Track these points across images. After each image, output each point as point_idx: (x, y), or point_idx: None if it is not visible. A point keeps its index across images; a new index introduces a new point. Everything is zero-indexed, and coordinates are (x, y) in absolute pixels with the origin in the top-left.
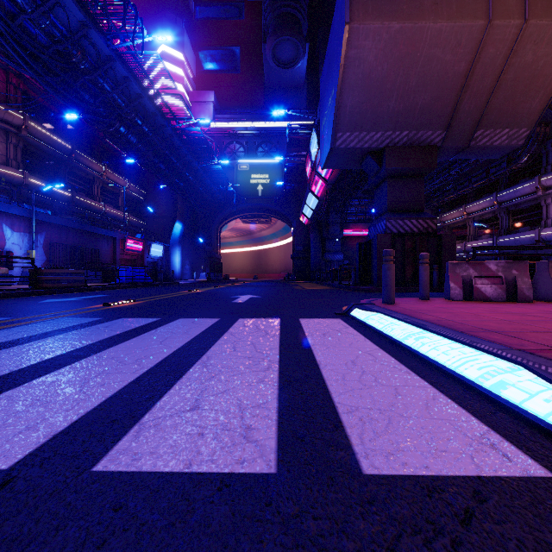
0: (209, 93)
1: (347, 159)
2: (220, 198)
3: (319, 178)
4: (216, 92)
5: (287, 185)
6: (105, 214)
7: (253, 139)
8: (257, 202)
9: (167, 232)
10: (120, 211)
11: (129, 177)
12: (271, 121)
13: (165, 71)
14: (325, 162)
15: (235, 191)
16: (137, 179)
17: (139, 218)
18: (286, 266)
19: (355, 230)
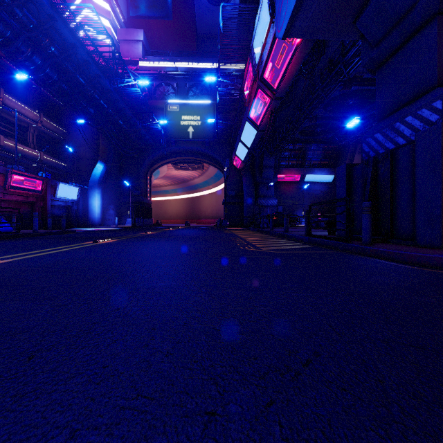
0: (137, 31)
1: (336, 0)
2: (147, 139)
3: (263, 93)
4: (147, 38)
5: (219, 128)
6: (1, 147)
7: (184, 82)
8: (188, 145)
9: (91, 175)
10: (27, 147)
11: (45, 112)
12: (202, 62)
13: (88, 1)
14: (295, 7)
15: (165, 133)
16: (56, 117)
17: (58, 159)
18: (218, 212)
19: (288, 175)
